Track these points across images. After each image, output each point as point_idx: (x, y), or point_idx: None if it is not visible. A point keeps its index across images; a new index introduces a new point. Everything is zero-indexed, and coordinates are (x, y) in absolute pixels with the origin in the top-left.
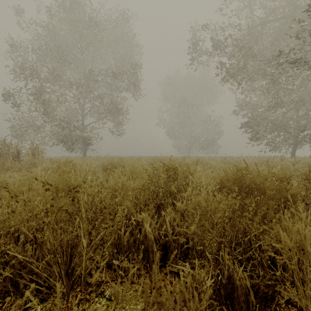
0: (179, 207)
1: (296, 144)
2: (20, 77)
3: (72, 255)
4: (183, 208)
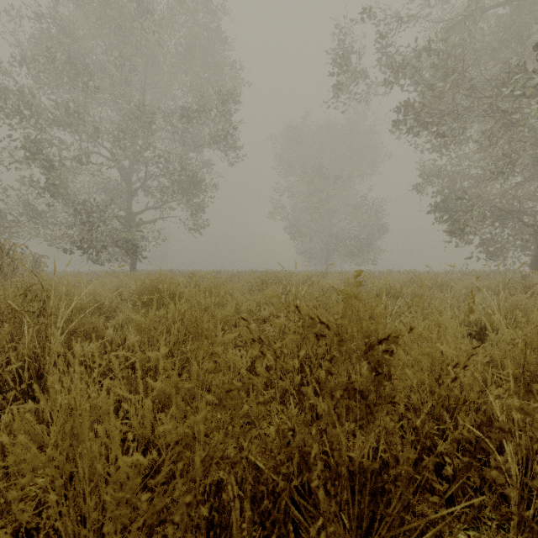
0: None
1: None
2: None
3: None
4: None
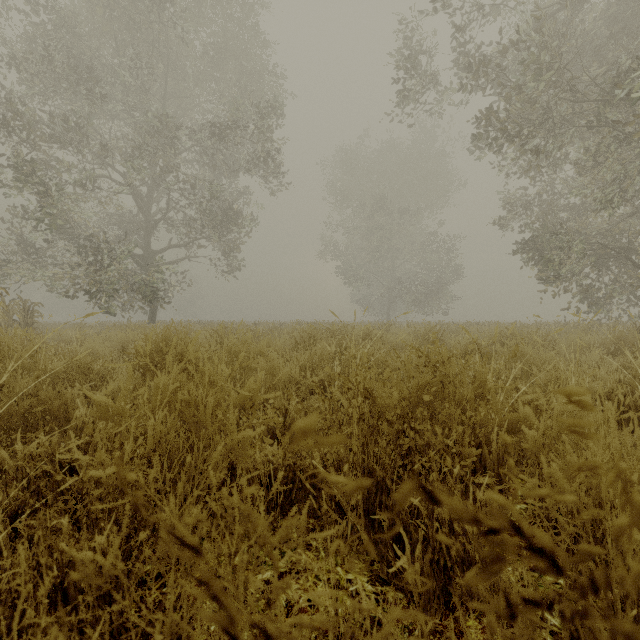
0: None
1: None
2: None
3: None
4: None
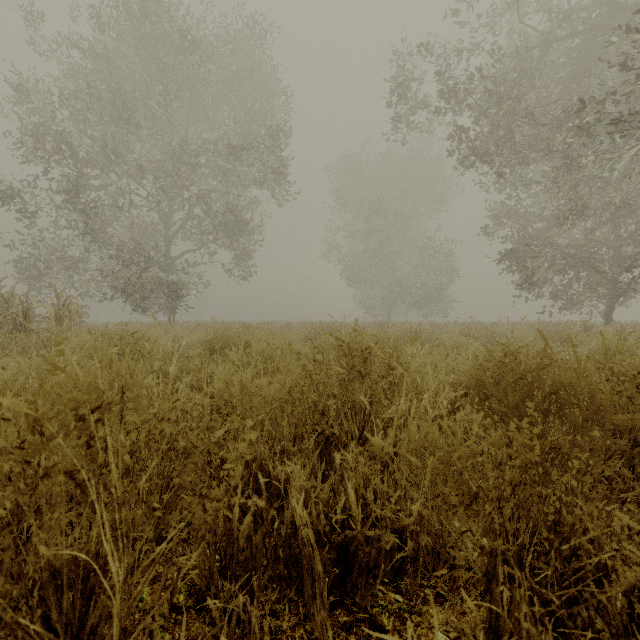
0: (377, 448)
1: (615, 297)
2: (34, 156)
3: (89, 594)
4: (389, 451)
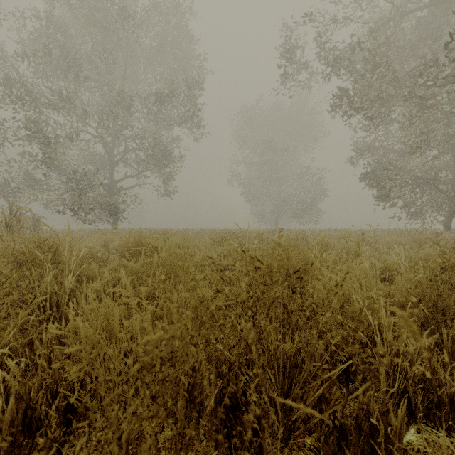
0: None
1: (453, 209)
2: (1, 99)
3: None
4: None
